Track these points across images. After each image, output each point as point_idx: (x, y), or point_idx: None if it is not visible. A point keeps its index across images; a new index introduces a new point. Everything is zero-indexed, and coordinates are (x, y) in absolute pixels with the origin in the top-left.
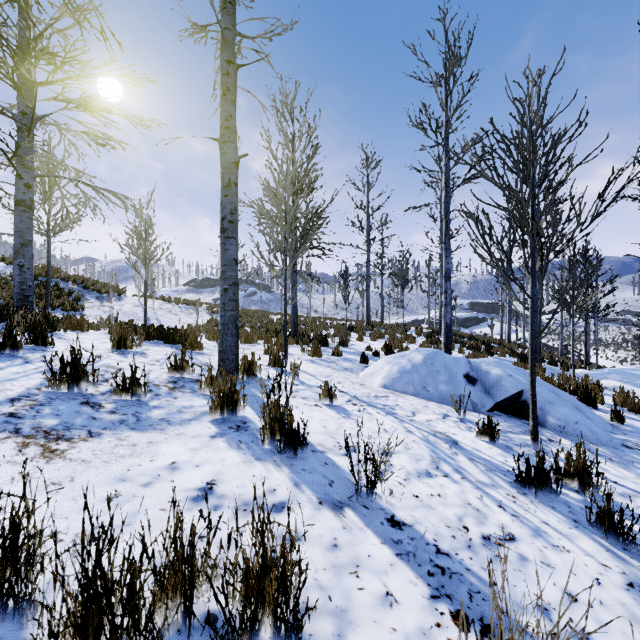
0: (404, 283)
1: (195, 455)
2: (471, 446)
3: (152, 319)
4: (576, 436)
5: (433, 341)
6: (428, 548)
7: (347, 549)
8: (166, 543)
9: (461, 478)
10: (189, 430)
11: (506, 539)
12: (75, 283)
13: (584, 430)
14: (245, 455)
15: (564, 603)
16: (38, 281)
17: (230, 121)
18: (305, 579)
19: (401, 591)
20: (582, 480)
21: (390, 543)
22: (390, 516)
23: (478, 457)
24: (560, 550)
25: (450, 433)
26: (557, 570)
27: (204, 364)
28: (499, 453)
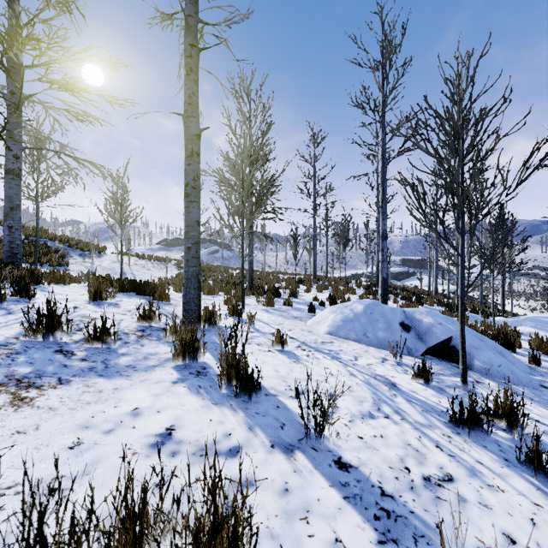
0: (346, 242)
1: (157, 401)
2: (408, 388)
3: (128, 273)
4: (500, 378)
5: (371, 292)
6: (373, 490)
7: (297, 493)
8: (123, 493)
9: (401, 419)
10: (153, 376)
11: (445, 480)
12: (61, 242)
13: (507, 372)
14: (203, 400)
15: (504, 546)
16: (29, 240)
17: (193, 98)
18: (256, 540)
19: (349, 537)
20: (509, 420)
21: (338, 486)
22: (337, 458)
23: (415, 398)
24: (495, 490)
25: (389, 376)
26: (494, 511)
27: (170, 314)
28: (433, 394)
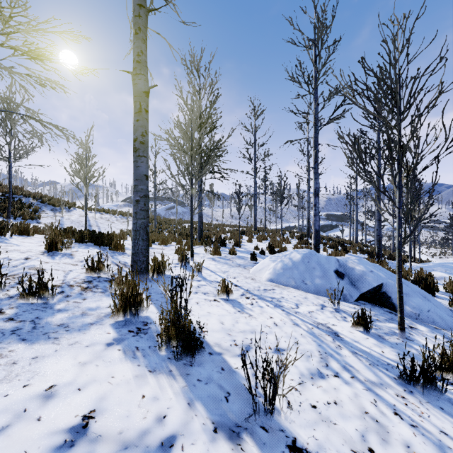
0: (282, 199)
1: (81, 372)
2: (350, 337)
3: (93, 226)
4: (429, 322)
5: (303, 242)
6: None
7: None
8: None
9: (351, 377)
10: (86, 337)
11: None
12: (35, 199)
13: (435, 317)
14: (139, 366)
15: None
16: (5, 197)
17: (141, 56)
18: None
19: None
20: None
21: None
22: (291, 441)
23: (359, 350)
24: None
25: (330, 324)
26: None
27: (122, 263)
28: (375, 343)
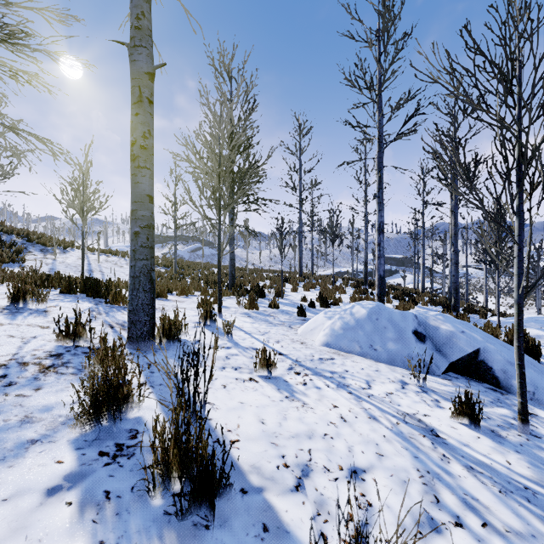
0: (334, 238)
1: None
2: (455, 437)
3: (95, 271)
4: None
5: (361, 291)
6: None
7: None
8: None
9: (482, 525)
10: (9, 476)
11: None
12: (20, 236)
13: None
14: None
15: None
16: None
17: (142, 20)
18: None
19: None
20: None
21: None
22: None
23: (475, 461)
24: None
25: (420, 414)
26: None
27: (119, 323)
28: (492, 447)
